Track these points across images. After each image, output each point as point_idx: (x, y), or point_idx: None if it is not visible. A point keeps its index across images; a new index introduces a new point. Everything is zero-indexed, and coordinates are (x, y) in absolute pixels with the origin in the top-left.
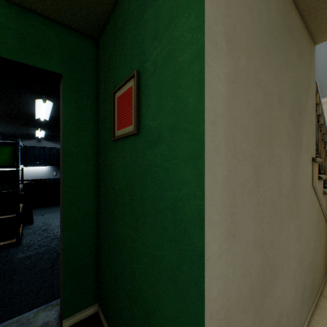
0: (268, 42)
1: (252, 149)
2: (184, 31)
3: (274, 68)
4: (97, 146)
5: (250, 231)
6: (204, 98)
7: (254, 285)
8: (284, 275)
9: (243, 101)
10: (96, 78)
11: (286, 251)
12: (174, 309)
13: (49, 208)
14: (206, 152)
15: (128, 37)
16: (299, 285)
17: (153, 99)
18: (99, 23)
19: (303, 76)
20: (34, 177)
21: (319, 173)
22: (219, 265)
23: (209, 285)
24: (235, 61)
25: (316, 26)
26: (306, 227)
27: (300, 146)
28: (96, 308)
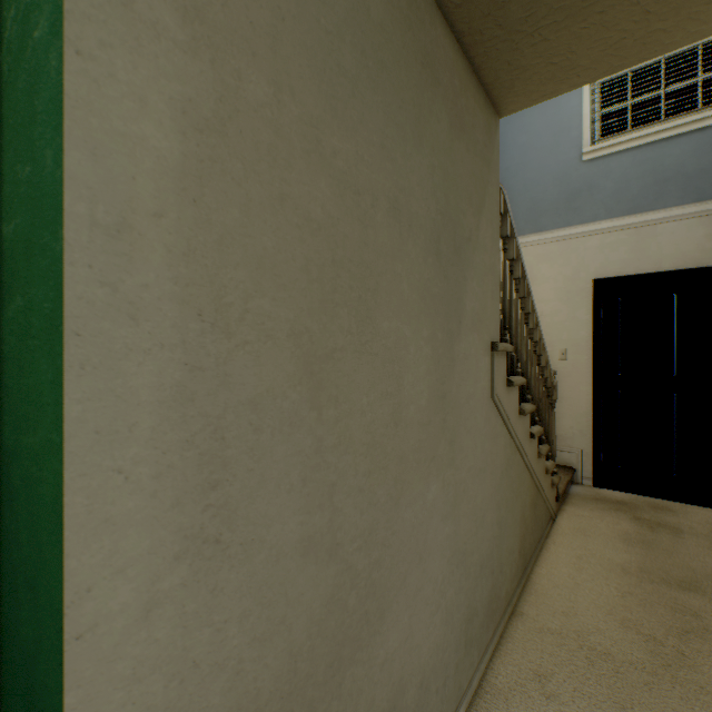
0: (358, 69)
1: (296, 315)
2: None
3: (379, 134)
4: None
5: (288, 521)
6: (63, 150)
7: (306, 652)
8: (411, 600)
9: (260, 190)
10: None
11: (419, 544)
12: None
13: None
14: (74, 313)
15: None
16: (457, 608)
17: (7, 158)
18: None
19: (469, 174)
20: None
21: (513, 373)
22: (145, 640)
23: (92, 711)
24: (224, 78)
25: (493, 75)
26: (477, 483)
27: (460, 318)
28: None
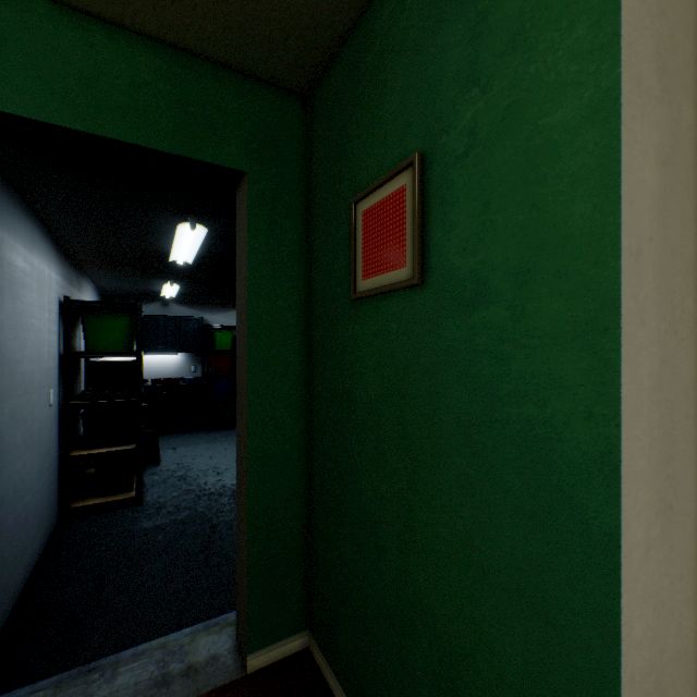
0: None
1: None
2: (557, 60)
3: None
4: (308, 313)
5: None
6: (618, 203)
7: None
8: None
9: (687, 204)
10: (305, 176)
11: None
12: (528, 657)
13: (184, 435)
14: (623, 320)
15: (392, 85)
16: None
17: (462, 211)
18: (318, 64)
19: None
20: (156, 374)
21: None
22: (645, 572)
23: (628, 614)
24: (672, 115)
25: None
26: None
27: None
28: (305, 640)
